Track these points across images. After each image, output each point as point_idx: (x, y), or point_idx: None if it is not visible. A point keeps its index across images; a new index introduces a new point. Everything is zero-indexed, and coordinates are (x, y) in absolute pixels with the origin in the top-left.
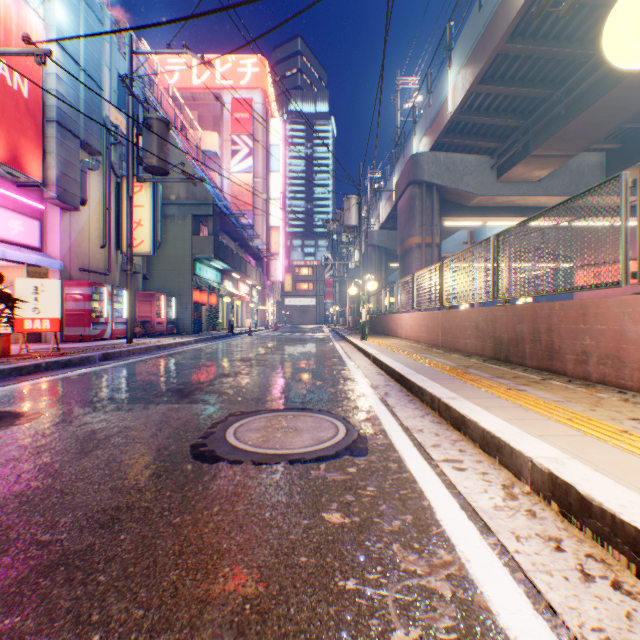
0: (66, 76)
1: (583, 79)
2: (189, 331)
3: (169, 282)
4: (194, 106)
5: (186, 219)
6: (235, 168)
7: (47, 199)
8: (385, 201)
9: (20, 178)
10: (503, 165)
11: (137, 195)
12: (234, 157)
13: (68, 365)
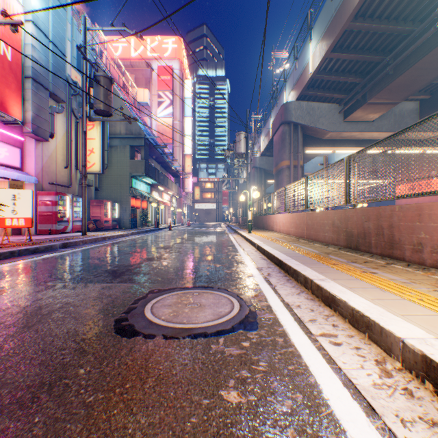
0: (39, 46)
1: (406, 48)
2: (127, 227)
3: (113, 192)
4: (132, 71)
5: (125, 148)
6: (160, 114)
7: (25, 133)
8: (264, 136)
9: (4, 117)
10: (347, 110)
11: (90, 131)
12: (160, 106)
13: (36, 252)
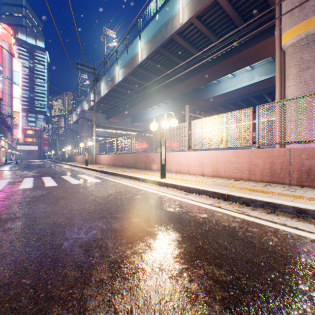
0: None
1: (118, 108)
2: None
3: None
4: None
5: None
6: None
7: None
8: (76, 114)
9: None
10: (108, 117)
11: None
12: None
13: None
